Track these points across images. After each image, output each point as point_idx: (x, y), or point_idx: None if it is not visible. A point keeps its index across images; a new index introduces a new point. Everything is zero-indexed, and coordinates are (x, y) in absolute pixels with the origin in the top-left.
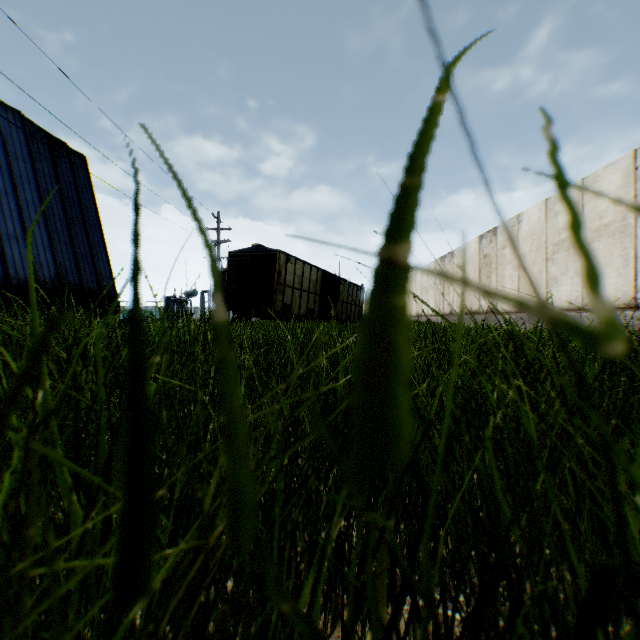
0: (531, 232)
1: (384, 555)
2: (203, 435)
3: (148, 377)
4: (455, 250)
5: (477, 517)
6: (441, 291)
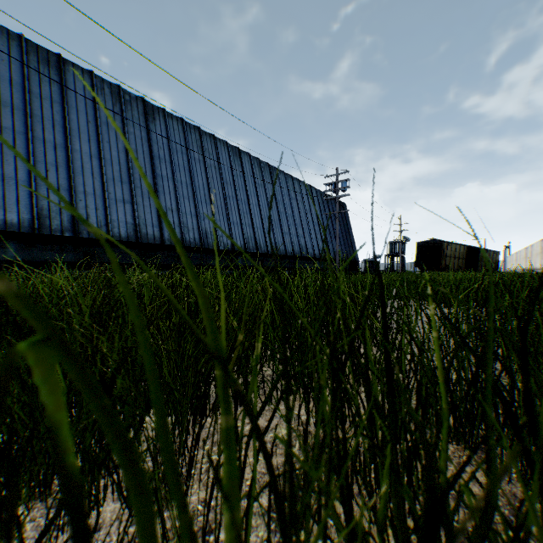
0: None
1: None
2: None
3: None
4: None
5: None
6: (540, 257)
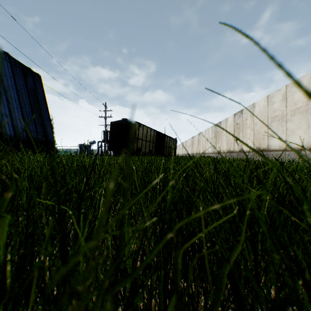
0: (260, 112)
1: None
2: (76, 234)
3: (1, 210)
4: (222, 121)
5: None
6: (215, 141)
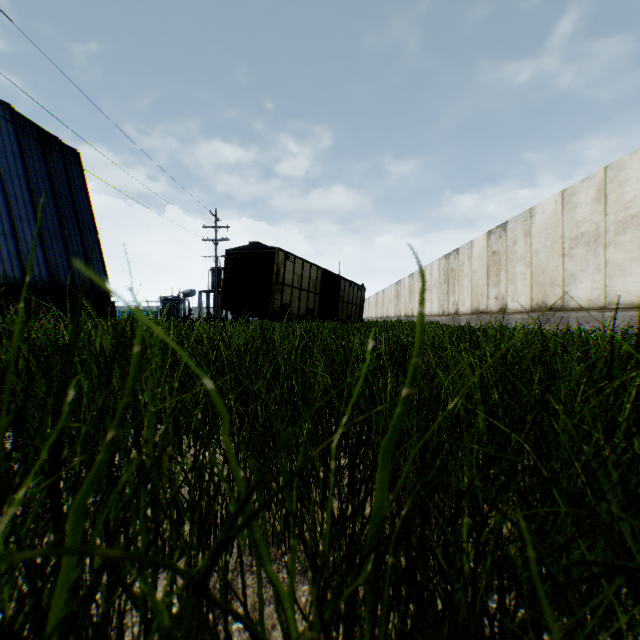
0: (545, 226)
1: None
2: None
3: None
4: (461, 247)
5: None
6: (445, 290)
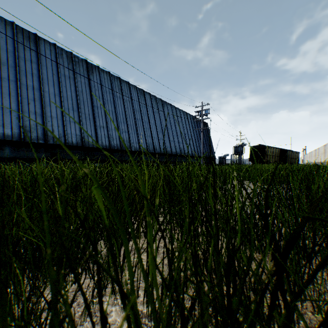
0: None
1: None
2: None
3: None
4: (325, 144)
5: None
6: (323, 155)
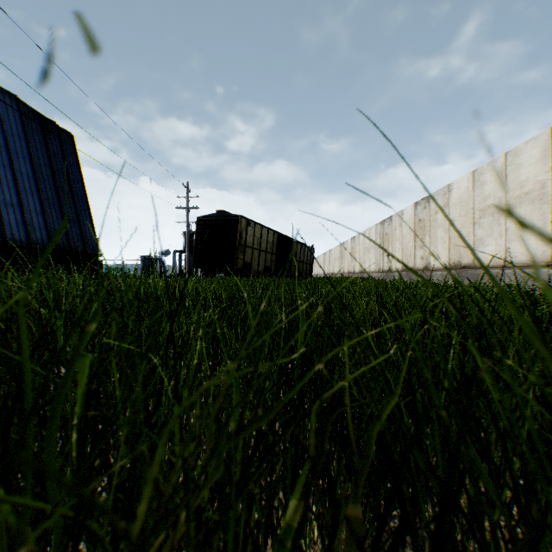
0: (460, 199)
1: (353, 551)
2: (159, 396)
3: (81, 347)
4: (393, 215)
5: (457, 504)
6: (381, 251)
